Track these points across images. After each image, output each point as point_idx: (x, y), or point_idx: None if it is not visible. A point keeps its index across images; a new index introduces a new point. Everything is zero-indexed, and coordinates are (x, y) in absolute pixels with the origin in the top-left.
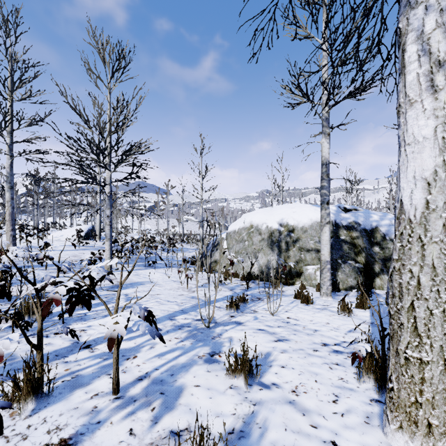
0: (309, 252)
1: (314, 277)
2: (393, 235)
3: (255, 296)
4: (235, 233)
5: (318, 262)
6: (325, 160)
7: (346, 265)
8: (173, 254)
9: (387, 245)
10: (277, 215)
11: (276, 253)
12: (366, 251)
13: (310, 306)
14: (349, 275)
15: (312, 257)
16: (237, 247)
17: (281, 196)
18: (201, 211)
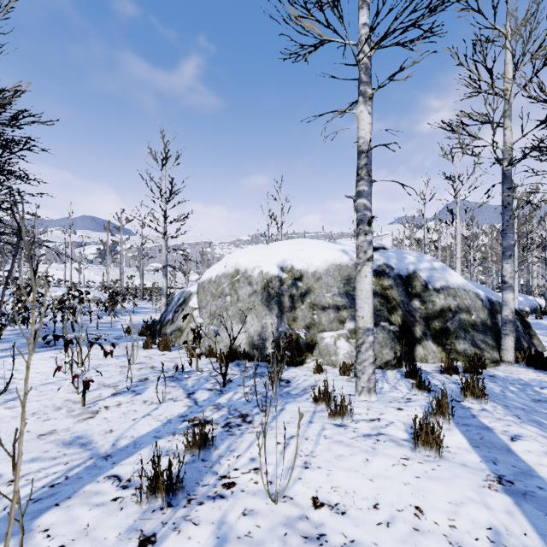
0: (325, 311)
1: (334, 351)
2: (437, 283)
3: (236, 409)
4: (211, 283)
5: (339, 326)
6: (365, 144)
7: (379, 328)
8: (117, 319)
9: (431, 298)
10: (276, 255)
11: (275, 313)
12: (404, 306)
13: (349, 431)
14: (384, 344)
15: (330, 318)
16: (213, 305)
17: (280, 234)
18: (163, 252)
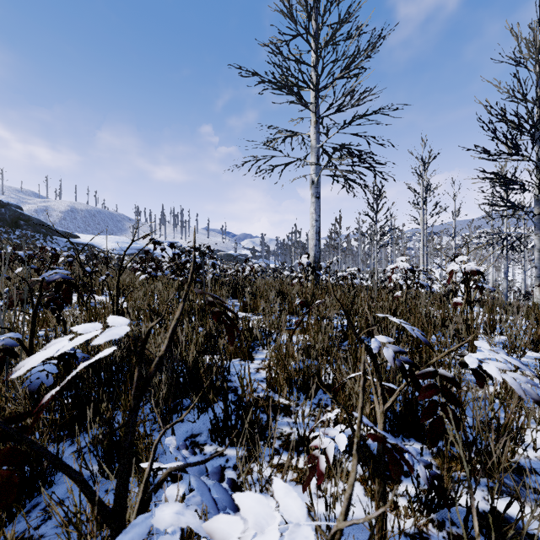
0: None
1: None
2: None
3: None
4: None
5: None
6: None
7: None
8: None
9: None
10: None
11: None
12: None
13: None
14: None
15: None
16: None
17: None
18: None
